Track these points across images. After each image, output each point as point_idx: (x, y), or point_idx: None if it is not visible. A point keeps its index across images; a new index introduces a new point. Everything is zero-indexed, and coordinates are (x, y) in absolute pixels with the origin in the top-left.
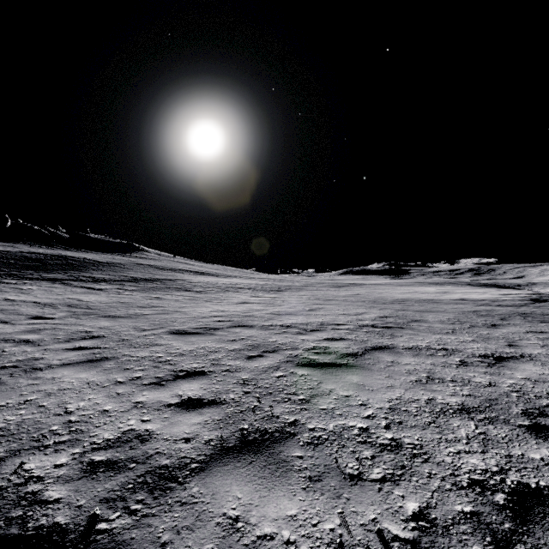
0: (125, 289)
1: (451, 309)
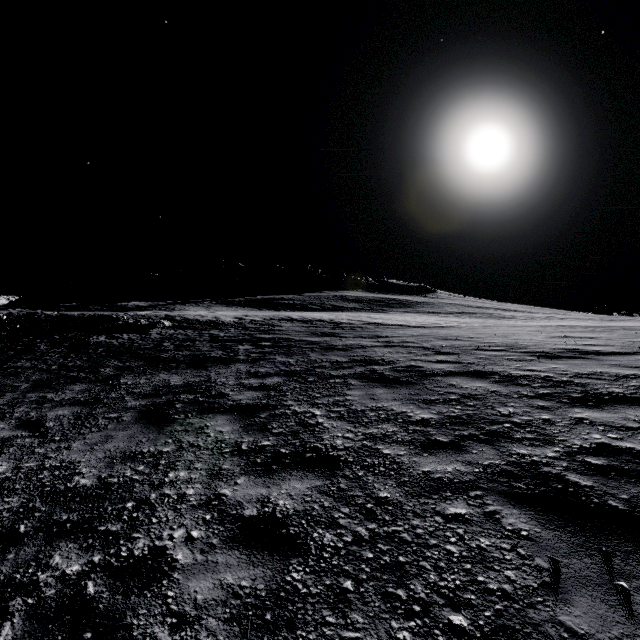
0: (462, 317)
1: None
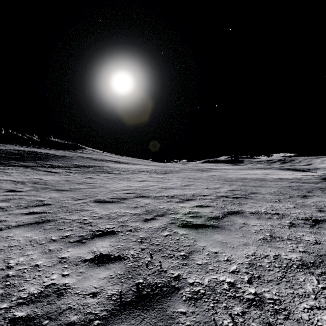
0: (71, 172)
1: (274, 185)
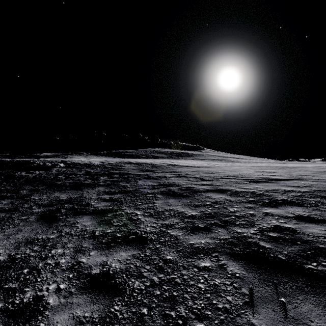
0: (216, 161)
1: None
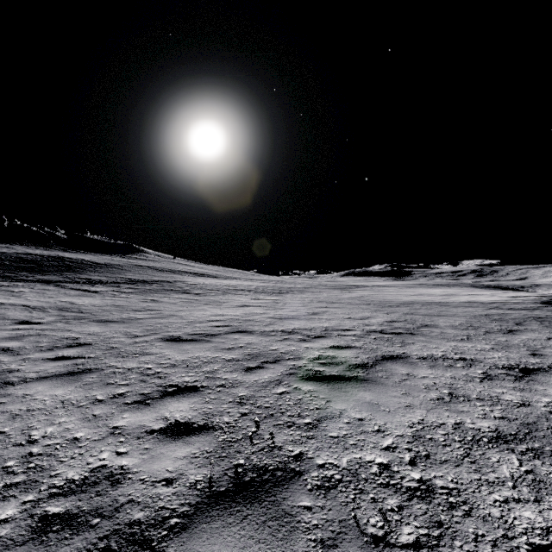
0: (121, 291)
1: (461, 312)
